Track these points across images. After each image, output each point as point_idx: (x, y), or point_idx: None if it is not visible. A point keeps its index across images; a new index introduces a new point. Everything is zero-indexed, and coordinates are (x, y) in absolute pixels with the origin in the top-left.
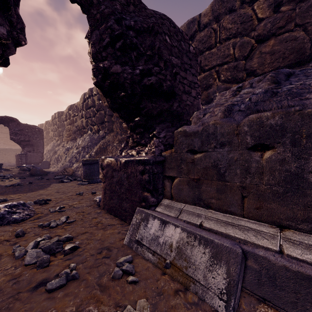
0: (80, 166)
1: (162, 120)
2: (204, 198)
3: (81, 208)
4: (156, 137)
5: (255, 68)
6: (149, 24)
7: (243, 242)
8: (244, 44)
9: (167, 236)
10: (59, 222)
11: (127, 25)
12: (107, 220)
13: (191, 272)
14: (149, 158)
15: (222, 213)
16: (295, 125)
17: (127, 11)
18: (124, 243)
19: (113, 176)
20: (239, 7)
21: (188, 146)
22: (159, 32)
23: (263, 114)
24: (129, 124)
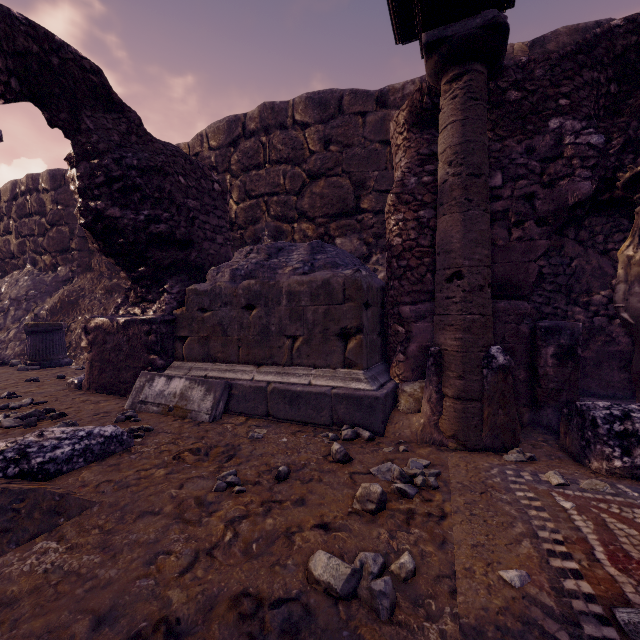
0: (11, 340)
1: (177, 272)
2: (212, 353)
3: (48, 393)
4: (167, 293)
5: (306, 210)
6: (158, 162)
7: (233, 380)
8: (296, 176)
9: (173, 388)
10: (22, 403)
11: (129, 164)
12: (98, 398)
13: (190, 406)
14: (156, 316)
15: (225, 364)
16: (266, 292)
17: (129, 142)
18: (125, 408)
19: (106, 341)
20: (291, 126)
21: (199, 305)
22: (170, 174)
23: (251, 281)
24: (130, 274)
